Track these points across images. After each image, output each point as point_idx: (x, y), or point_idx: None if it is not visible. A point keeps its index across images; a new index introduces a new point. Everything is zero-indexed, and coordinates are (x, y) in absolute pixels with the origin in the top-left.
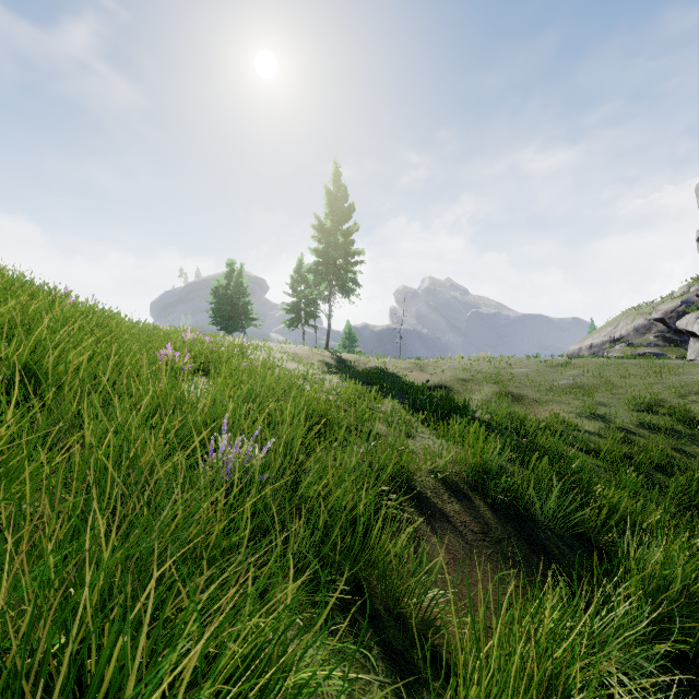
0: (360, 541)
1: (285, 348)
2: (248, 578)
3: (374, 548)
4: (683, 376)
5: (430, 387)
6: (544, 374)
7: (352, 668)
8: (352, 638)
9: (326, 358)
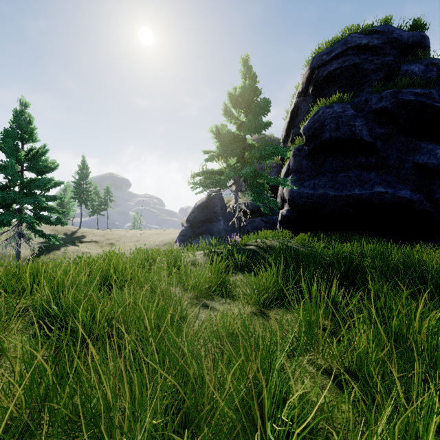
0: None
1: (55, 228)
2: None
3: None
4: (163, 237)
5: (90, 241)
6: (141, 237)
7: None
8: None
9: (69, 232)
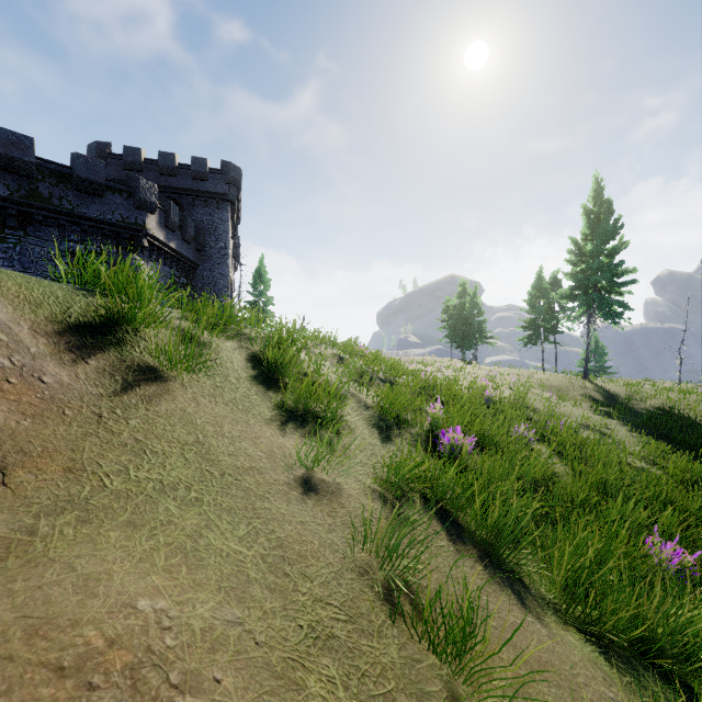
0: None
1: (540, 379)
2: None
3: None
4: None
5: None
6: None
7: None
8: None
9: (589, 392)
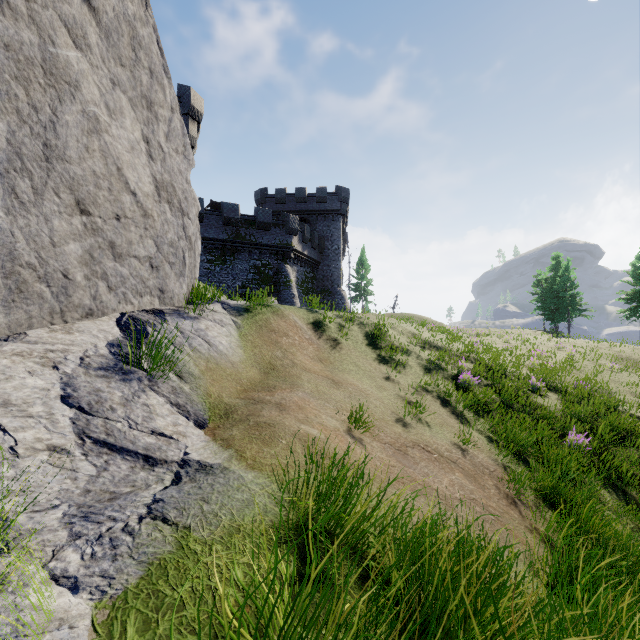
0: (633, 483)
1: (618, 352)
2: (583, 471)
3: (639, 488)
4: None
5: None
6: None
7: (613, 497)
8: (616, 495)
9: None
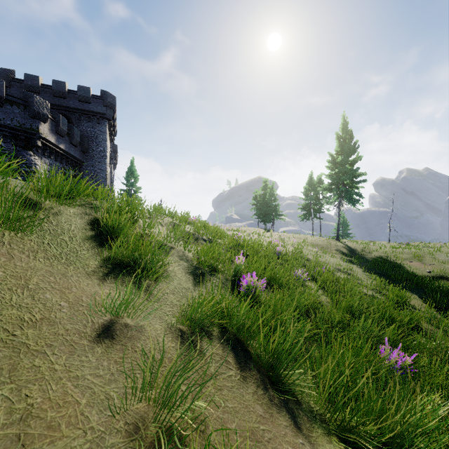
0: None
1: (311, 240)
2: None
3: None
4: None
5: (432, 277)
6: None
7: None
8: None
9: (339, 248)
